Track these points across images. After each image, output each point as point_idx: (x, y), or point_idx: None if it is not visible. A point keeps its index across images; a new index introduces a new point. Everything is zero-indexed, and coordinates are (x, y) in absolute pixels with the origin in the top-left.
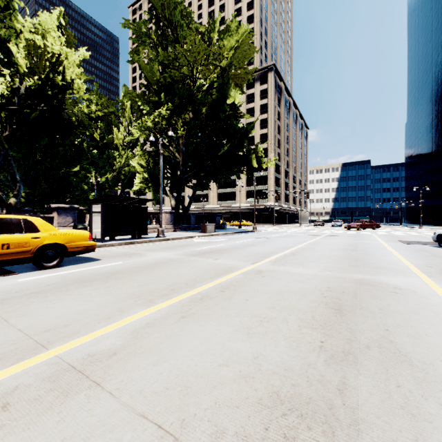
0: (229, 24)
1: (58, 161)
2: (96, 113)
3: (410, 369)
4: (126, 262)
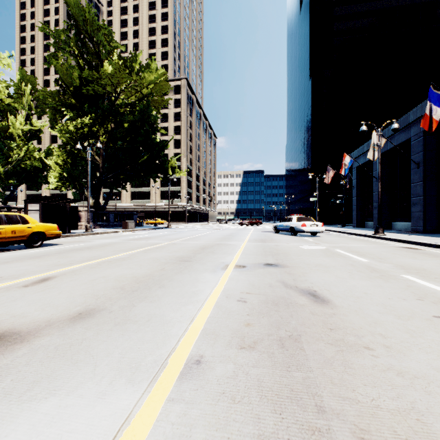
0: (149, 62)
1: None
2: None
3: (212, 253)
4: (86, 244)
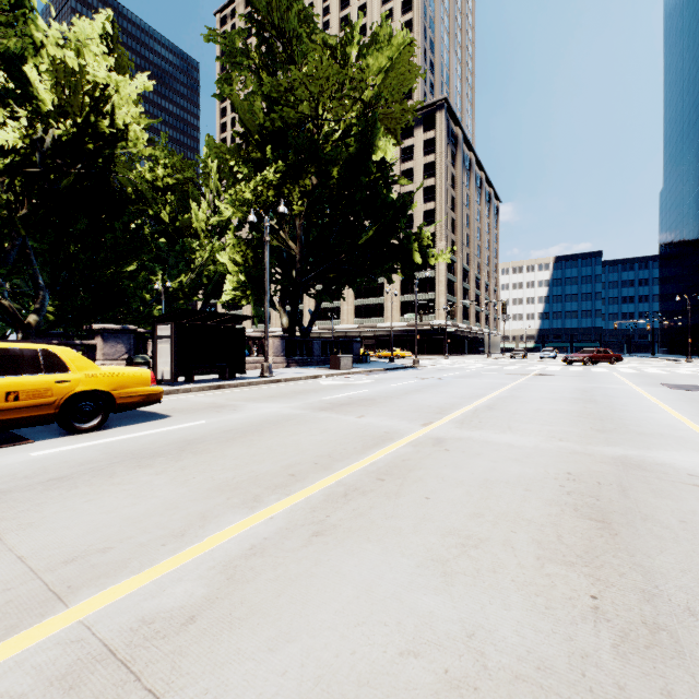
0: (377, 31)
1: (104, 256)
2: (164, 180)
3: None
4: (211, 420)
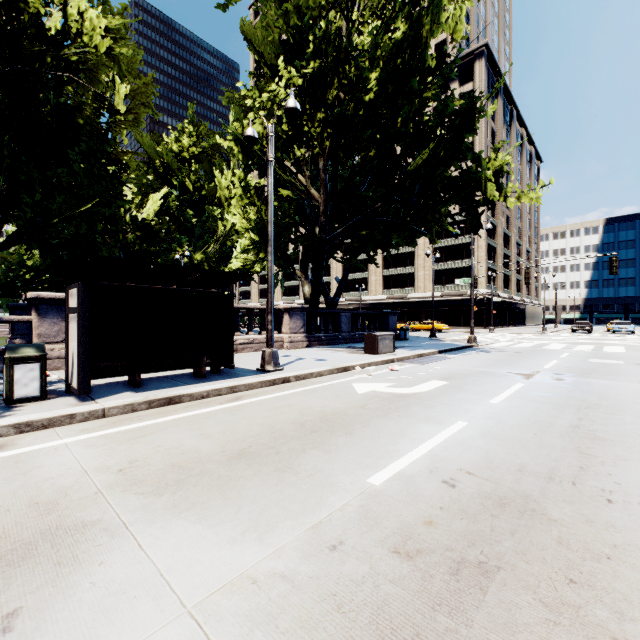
0: None
1: (62, 202)
2: (189, 150)
3: None
4: None
